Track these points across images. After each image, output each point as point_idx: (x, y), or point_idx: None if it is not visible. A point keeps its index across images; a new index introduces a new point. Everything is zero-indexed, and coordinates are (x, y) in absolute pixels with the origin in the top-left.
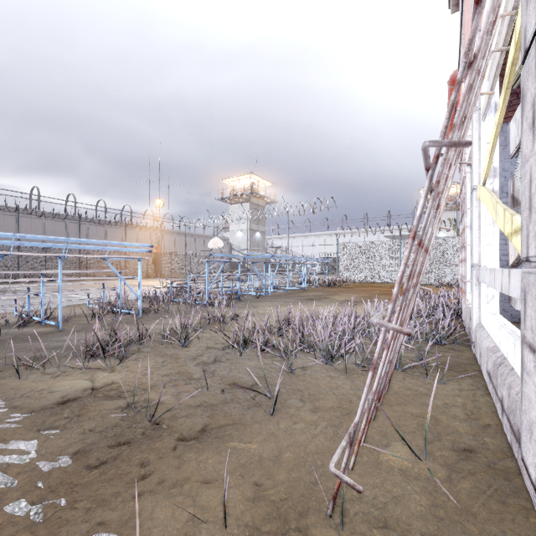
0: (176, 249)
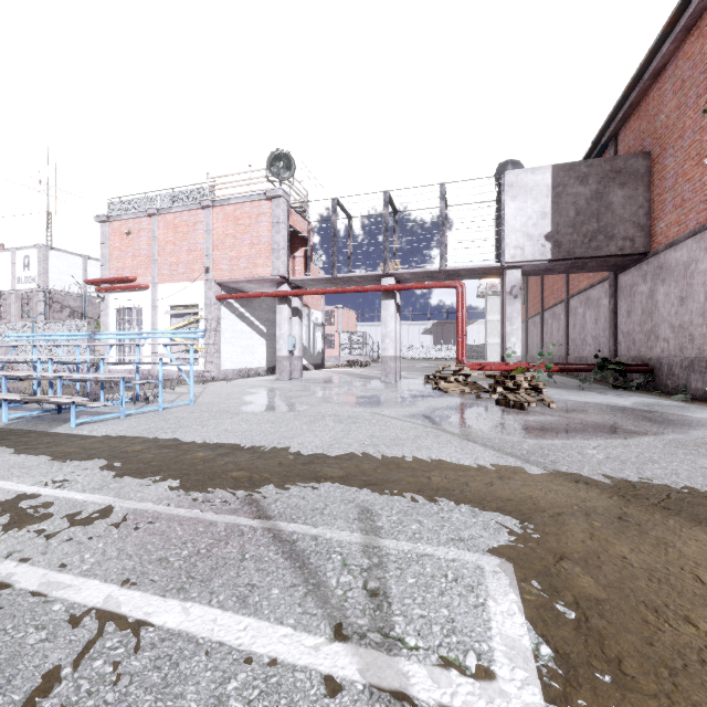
0: None
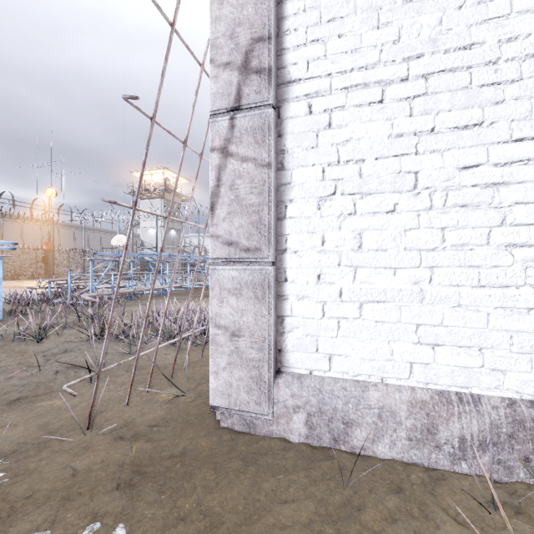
0: (76, 246)
